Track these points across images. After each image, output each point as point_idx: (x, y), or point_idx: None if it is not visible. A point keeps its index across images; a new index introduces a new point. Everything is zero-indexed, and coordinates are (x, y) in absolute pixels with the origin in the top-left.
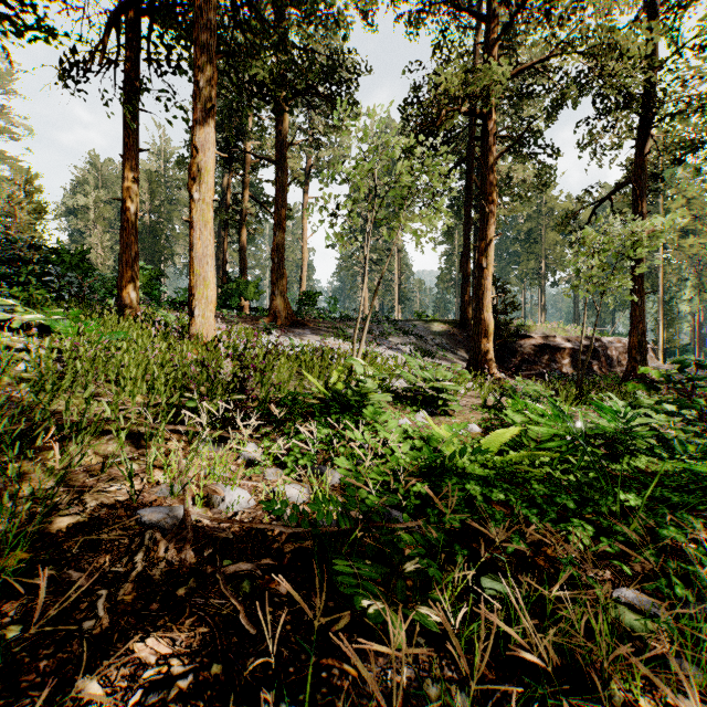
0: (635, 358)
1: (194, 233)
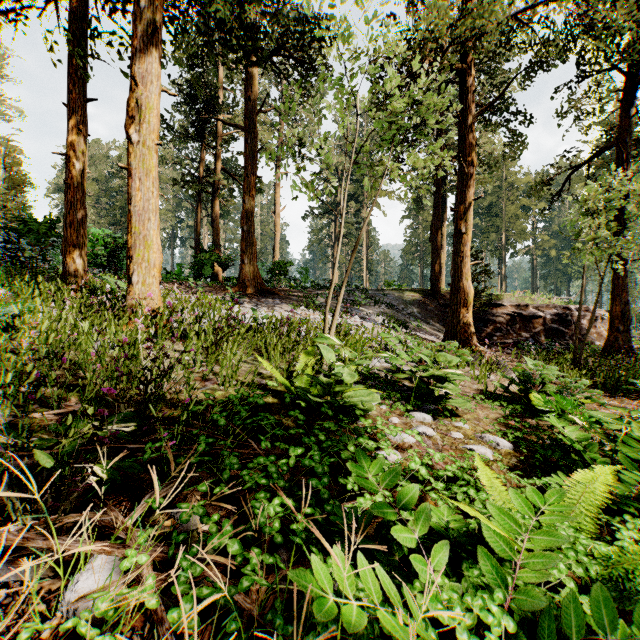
0: (617, 328)
1: (133, 183)
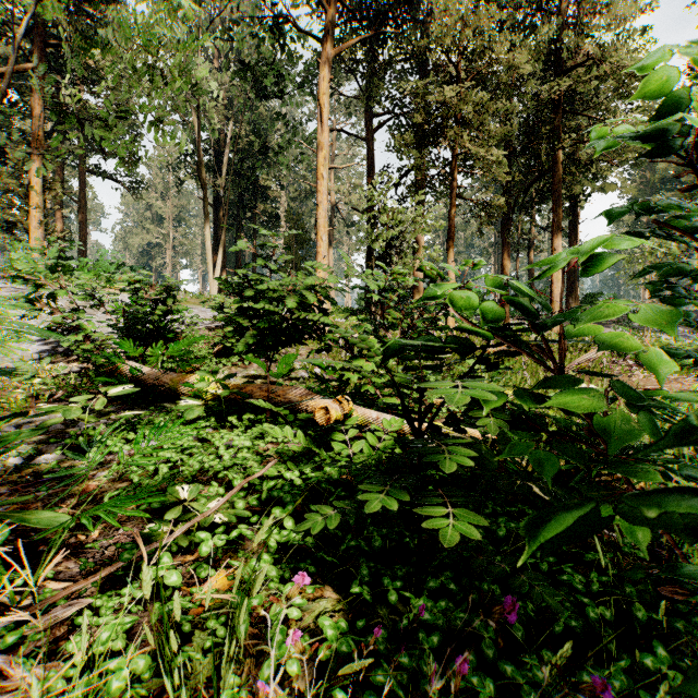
0: None
1: (553, 286)
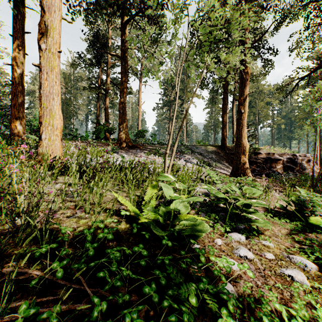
0: None
1: (42, 75)
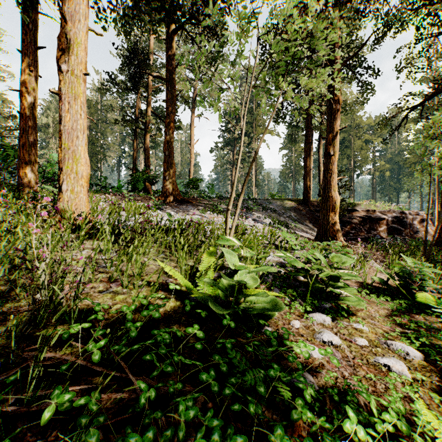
0: None
1: (62, 106)
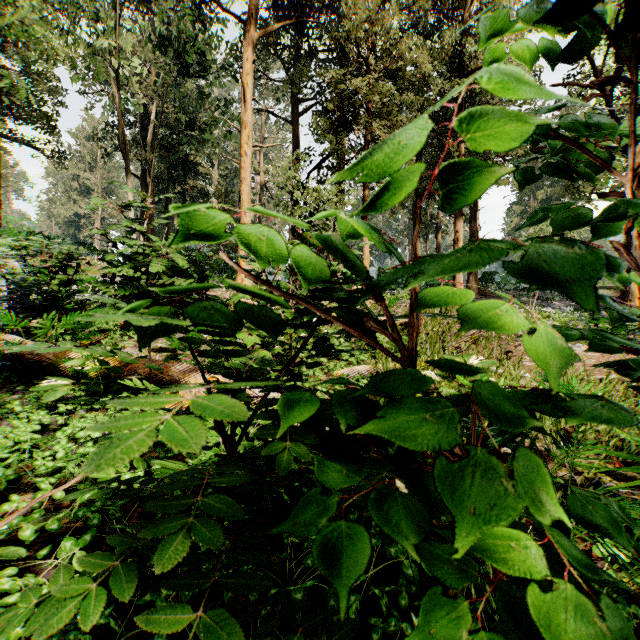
0: None
1: None
